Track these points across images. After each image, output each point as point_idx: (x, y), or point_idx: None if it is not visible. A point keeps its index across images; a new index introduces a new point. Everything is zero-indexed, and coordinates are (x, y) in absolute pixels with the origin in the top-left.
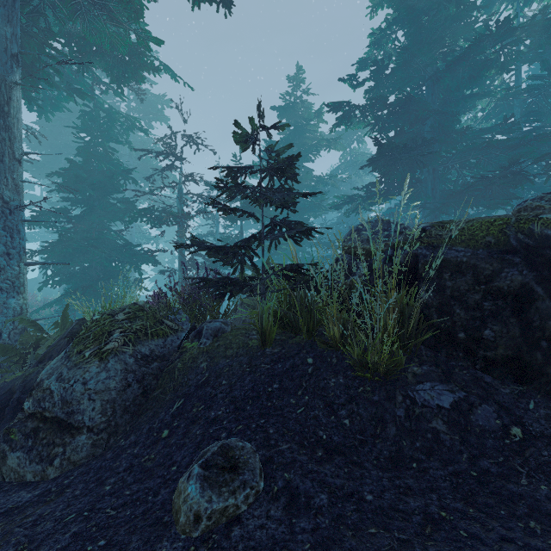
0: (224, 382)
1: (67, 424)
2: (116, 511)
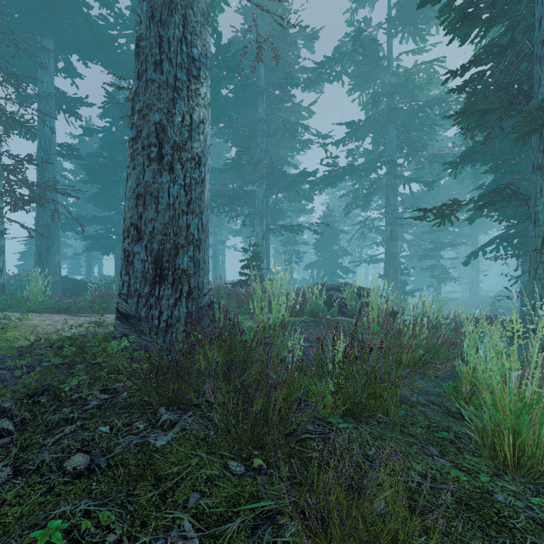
0: None
1: None
2: None
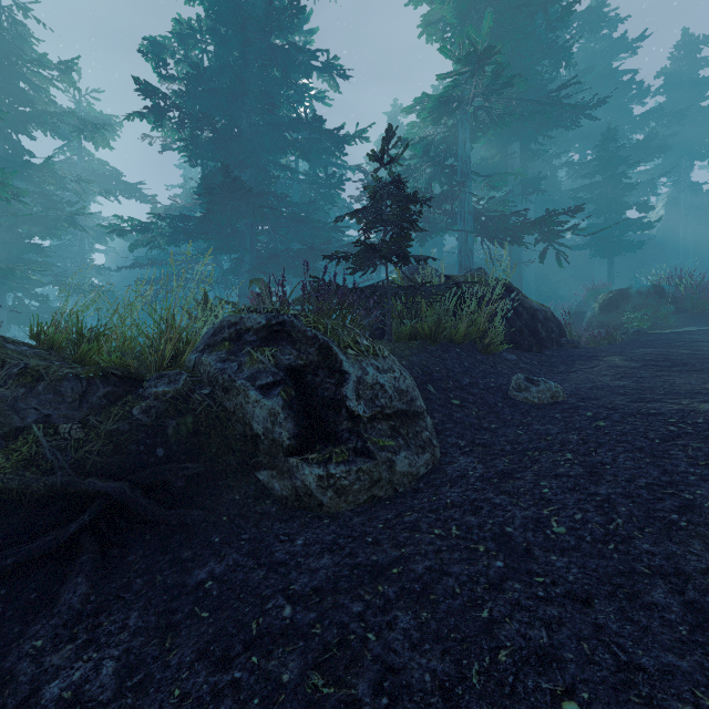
0: (438, 369)
1: (413, 413)
2: (529, 418)
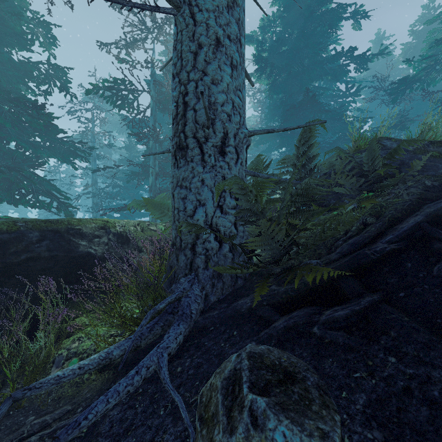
0: None
1: None
2: None
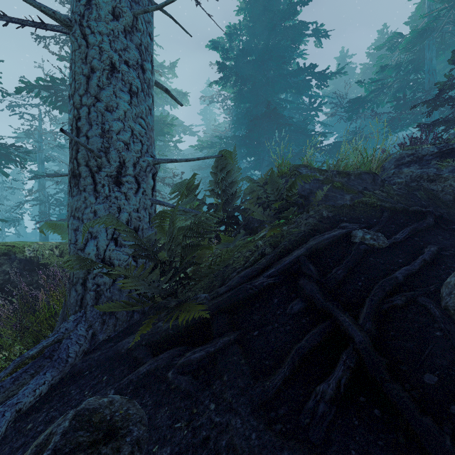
0: None
1: None
2: None
